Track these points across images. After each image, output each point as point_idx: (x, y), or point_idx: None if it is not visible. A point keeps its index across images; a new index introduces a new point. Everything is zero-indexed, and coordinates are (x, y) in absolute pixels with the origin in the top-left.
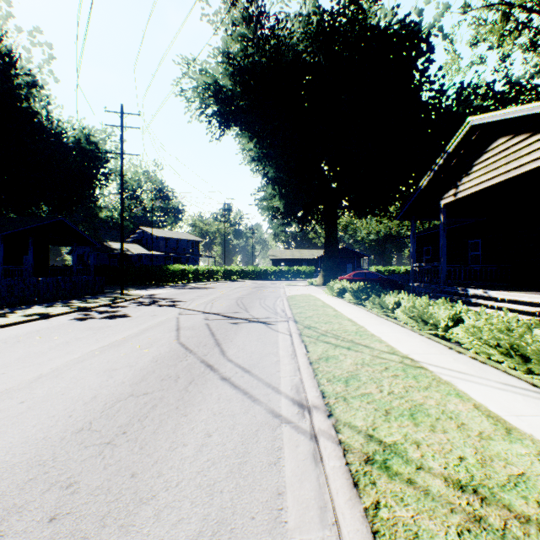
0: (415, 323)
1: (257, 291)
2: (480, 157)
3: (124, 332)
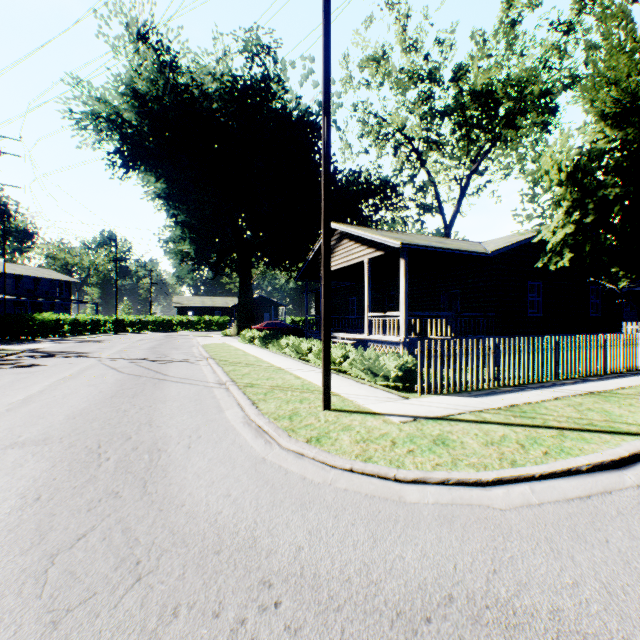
0: (294, 354)
1: (168, 342)
2: (338, 248)
3: (63, 372)
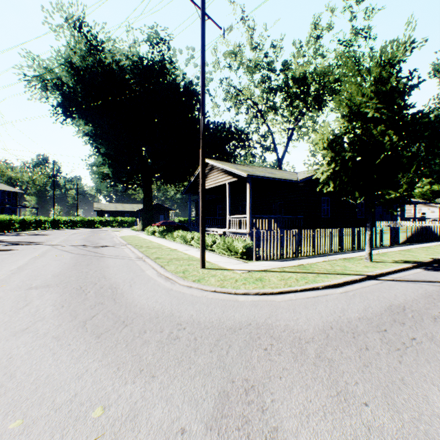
0: (183, 241)
1: (95, 235)
2: (210, 174)
3: (32, 254)
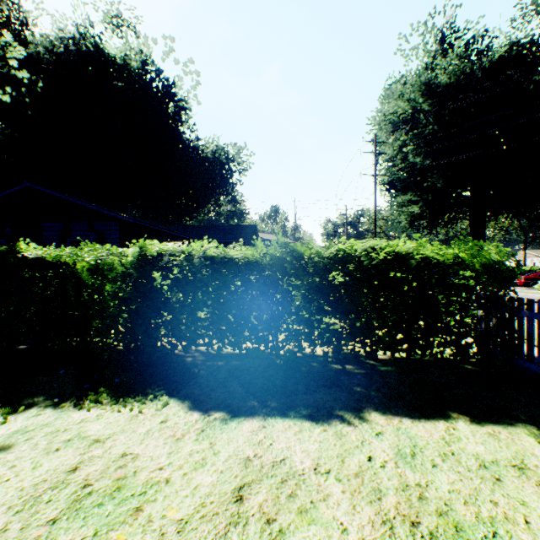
0: None
1: None
2: None
3: None
